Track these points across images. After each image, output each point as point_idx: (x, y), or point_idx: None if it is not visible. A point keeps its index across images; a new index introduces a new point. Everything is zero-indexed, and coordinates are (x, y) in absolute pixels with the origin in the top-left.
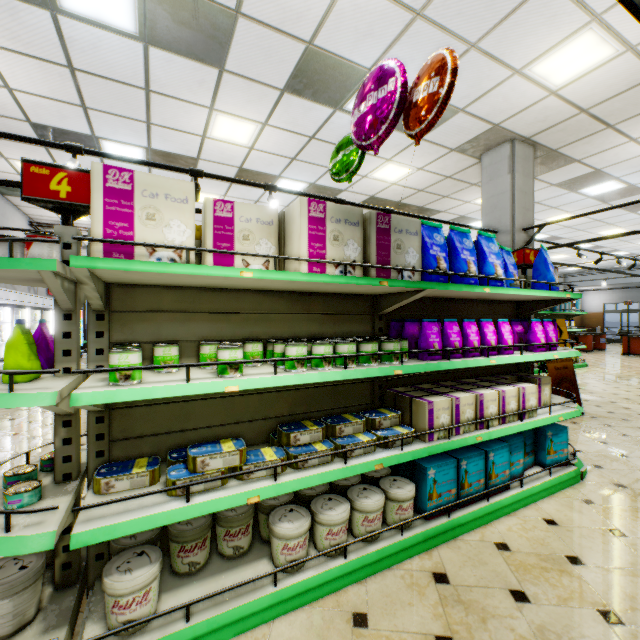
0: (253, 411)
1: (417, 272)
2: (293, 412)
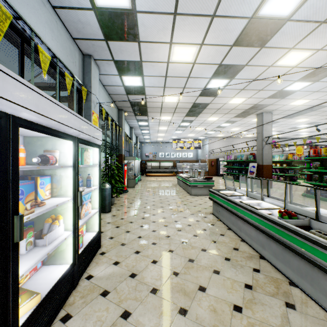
0: (299, 169)
1: (303, 160)
2: (301, 170)
